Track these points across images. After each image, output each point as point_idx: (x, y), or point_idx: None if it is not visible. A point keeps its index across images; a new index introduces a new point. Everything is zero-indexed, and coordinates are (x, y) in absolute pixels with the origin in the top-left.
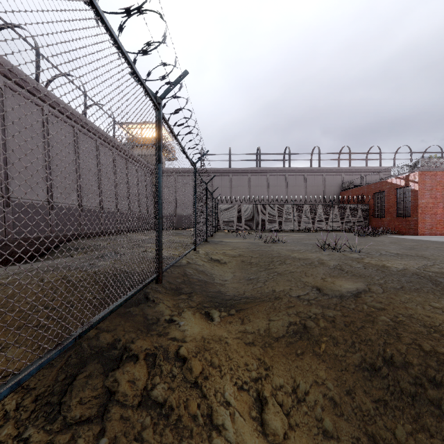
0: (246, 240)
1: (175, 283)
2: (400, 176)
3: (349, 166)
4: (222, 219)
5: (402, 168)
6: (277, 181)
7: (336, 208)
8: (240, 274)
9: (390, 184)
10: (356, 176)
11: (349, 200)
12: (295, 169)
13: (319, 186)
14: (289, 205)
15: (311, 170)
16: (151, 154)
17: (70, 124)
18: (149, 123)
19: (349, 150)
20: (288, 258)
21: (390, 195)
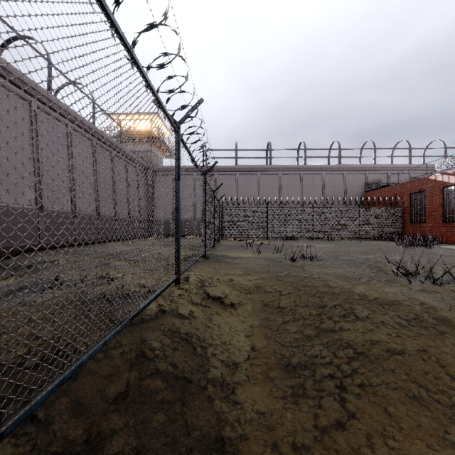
0: (261, 254)
1: (93, 410)
2: (449, 171)
3: (374, 164)
4: (227, 225)
5: (452, 161)
6: (291, 181)
7: (364, 211)
8: (265, 342)
9: (433, 182)
10: (382, 175)
11: (379, 202)
12: (311, 167)
13: (339, 186)
14: (307, 208)
15: (330, 168)
16: (145, 149)
17: (24, 98)
18: (142, 114)
19: (373, 145)
20: (353, 300)
21: (434, 196)
